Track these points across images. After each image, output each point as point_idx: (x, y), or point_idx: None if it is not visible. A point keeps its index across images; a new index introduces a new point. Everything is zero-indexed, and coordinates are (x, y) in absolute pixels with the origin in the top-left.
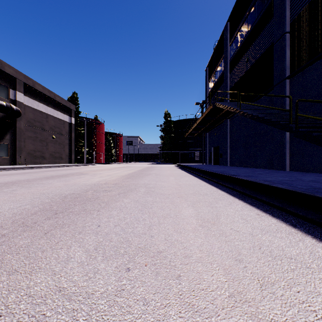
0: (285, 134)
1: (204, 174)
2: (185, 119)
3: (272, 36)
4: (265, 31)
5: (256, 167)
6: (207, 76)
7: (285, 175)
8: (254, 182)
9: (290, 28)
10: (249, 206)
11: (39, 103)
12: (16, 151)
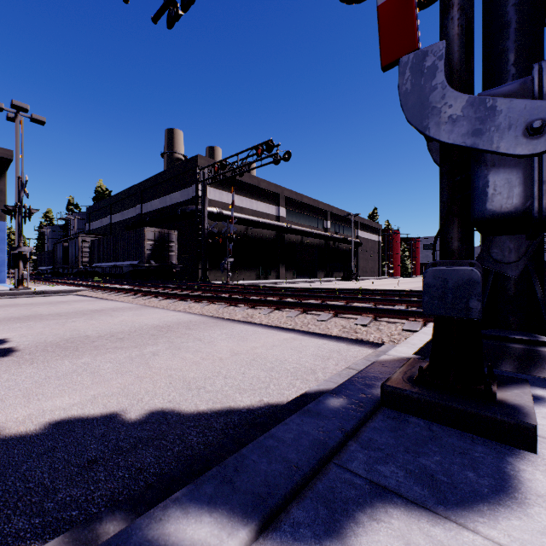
0: None
1: None
2: None
3: None
4: None
5: None
6: None
7: None
8: None
9: None
10: None
11: (365, 232)
12: (358, 268)
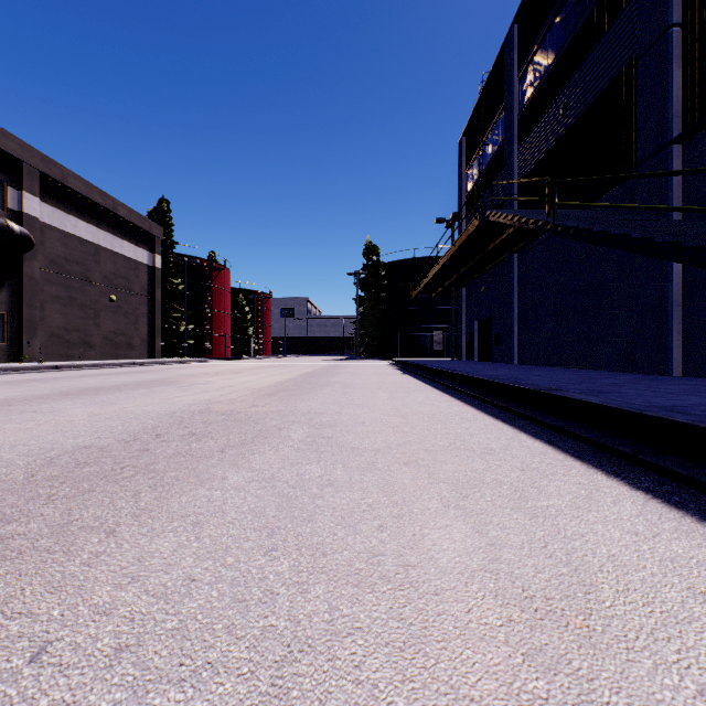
0: (669, 283)
1: (462, 384)
2: (411, 260)
3: (633, 41)
4: (613, 33)
5: (587, 368)
6: (462, 158)
7: (692, 390)
8: (635, 414)
9: (684, 15)
10: (667, 509)
11: (79, 220)
12: (22, 329)
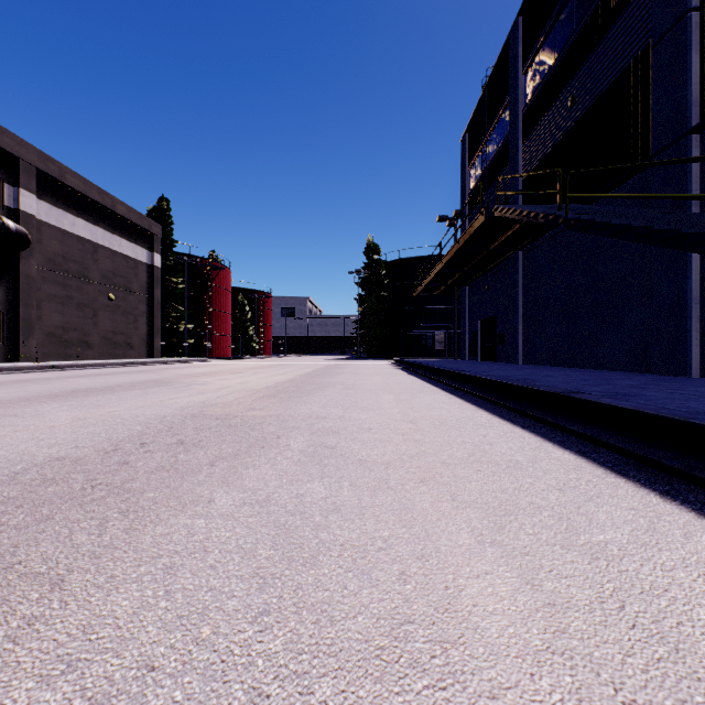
0: (687, 279)
1: (470, 385)
2: (413, 259)
3: (647, 28)
4: (626, 21)
5: (597, 368)
6: (465, 155)
7: None
8: (679, 422)
9: None
10: None
11: (77, 218)
12: (18, 328)
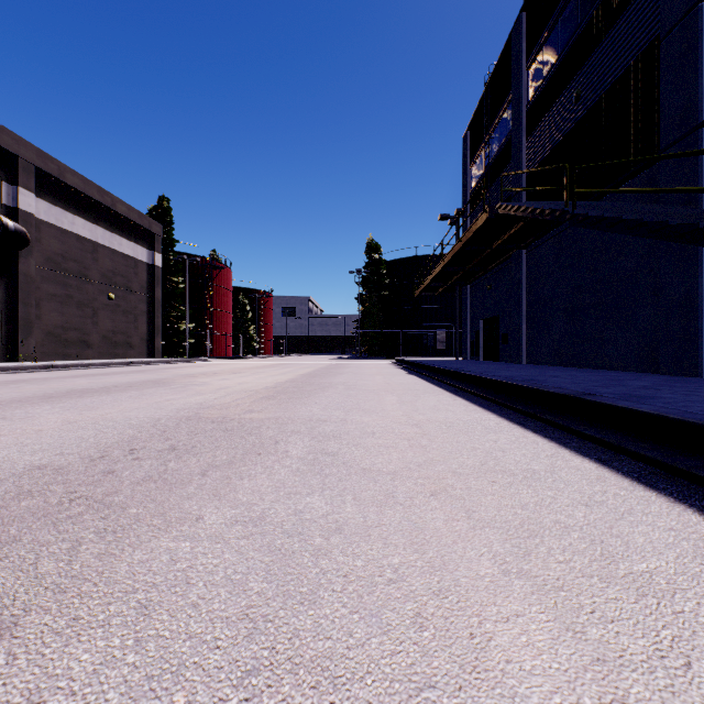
0: (698, 276)
1: (475, 386)
2: (414, 258)
3: (656, 20)
4: (633, 13)
5: (603, 368)
6: (467, 153)
7: None
8: None
9: None
10: None
11: (77, 217)
12: (17, 328)
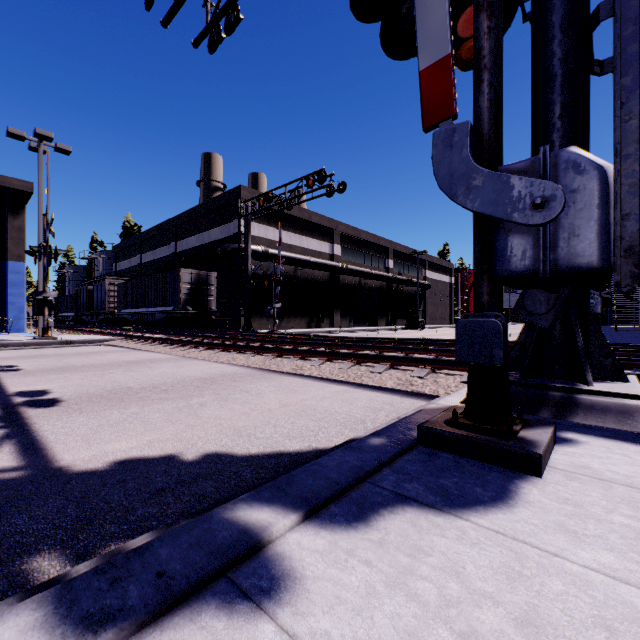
0: None
1: None
2: None
3: None
4: None
5: None
6: None
7: None
8: None
9: None
10: None
11: (434, 273)
12: (425, 314)
